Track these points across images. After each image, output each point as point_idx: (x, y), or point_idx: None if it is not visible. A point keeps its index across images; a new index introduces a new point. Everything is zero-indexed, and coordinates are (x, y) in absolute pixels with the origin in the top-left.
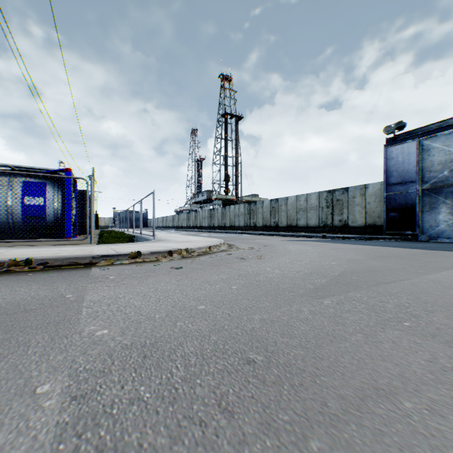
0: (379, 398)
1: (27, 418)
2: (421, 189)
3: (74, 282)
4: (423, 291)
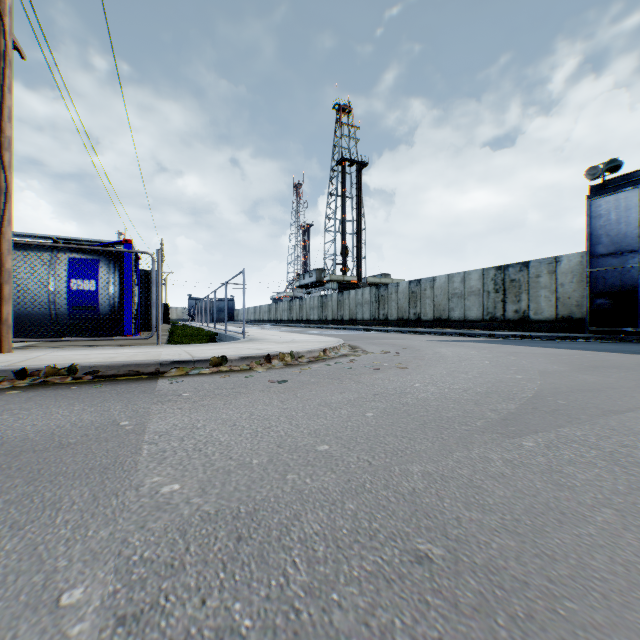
0: None
1: None
2: None
3: (133, 400)
4: None
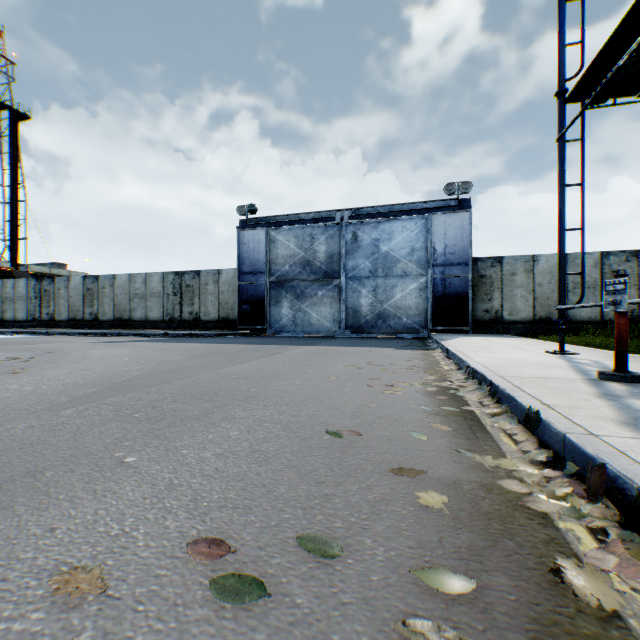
0: (23, 478)
1: None
2: (270, 281)
3: None
4: (196, 385)
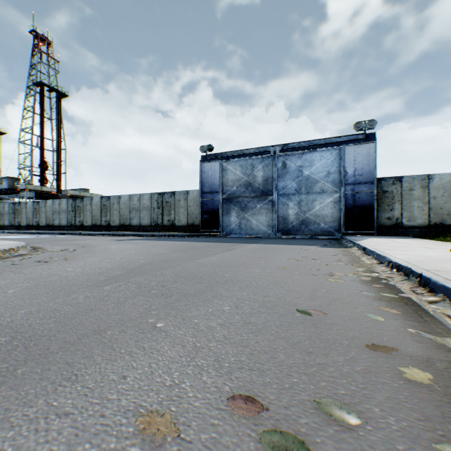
0: (93, 335)
1: None
2: (222, 198)
3: None
4: (185, 270)
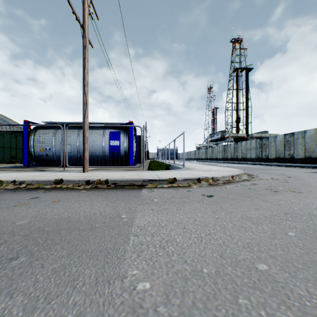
0: None
1: None
2: None
3: (129, 201)
4: None
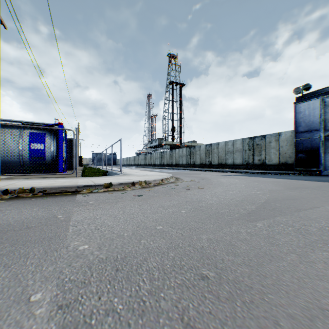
0: (326, 319)
1: (21, 325)
2: (324, 135)
3: (64, 205)
4: None
